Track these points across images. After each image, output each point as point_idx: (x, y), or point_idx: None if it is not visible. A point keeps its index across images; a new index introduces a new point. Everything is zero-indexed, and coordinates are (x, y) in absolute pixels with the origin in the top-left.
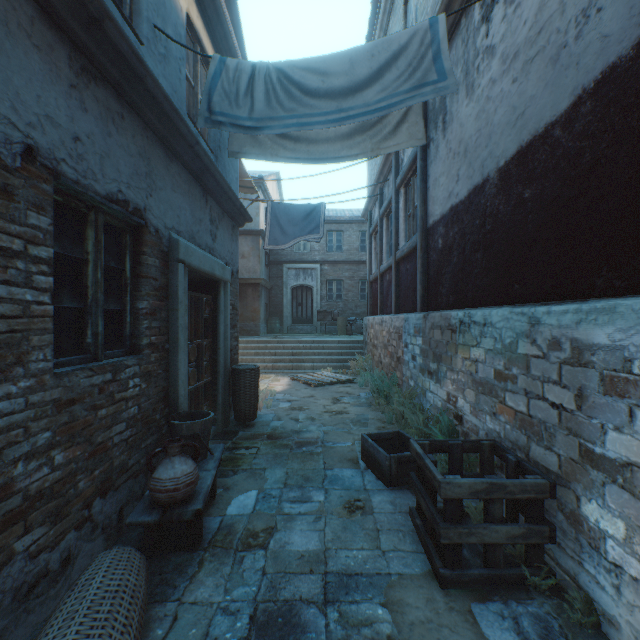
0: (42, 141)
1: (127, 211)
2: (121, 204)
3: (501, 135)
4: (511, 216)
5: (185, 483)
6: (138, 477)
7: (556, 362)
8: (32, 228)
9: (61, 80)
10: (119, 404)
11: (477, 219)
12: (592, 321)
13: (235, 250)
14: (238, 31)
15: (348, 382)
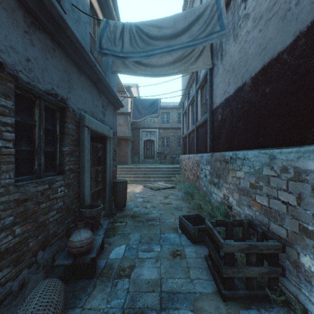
0: (8, 60)
1: (57, 100)
2: (53, 96)
3: (253, 60)
4: (258, 102)
5: (86, 243)
6: (63, 238)
7: (285, 179)
8: (2, 107)
9: (19, 28)
10: (52, 201)
11: (239, 104)
12: (307, 157)
13: (115, 121)
14: (116, 10)
15: (172, 188)
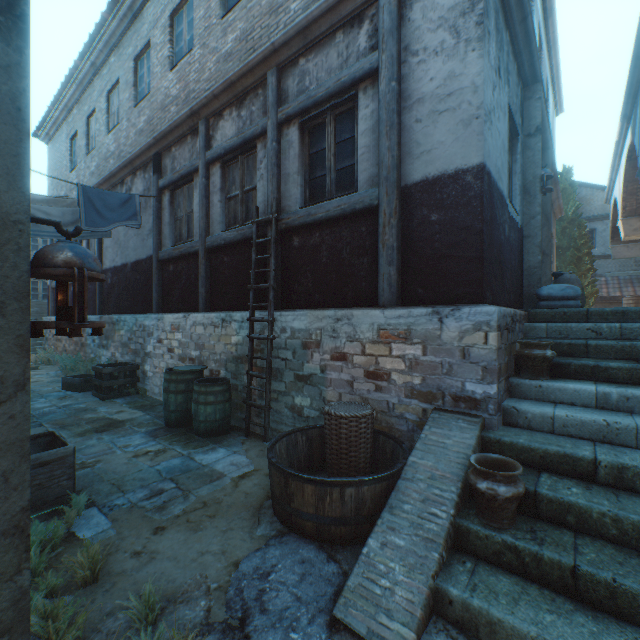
0: None
1: None
2: None
3: (132, 251)
4: (135, 282)
5: None
6: None
7: (141, 331)
8: None
9: None
10: None
11: (125, 278)
12: (146, 319)
13: None
14: None
15: (33, 369)
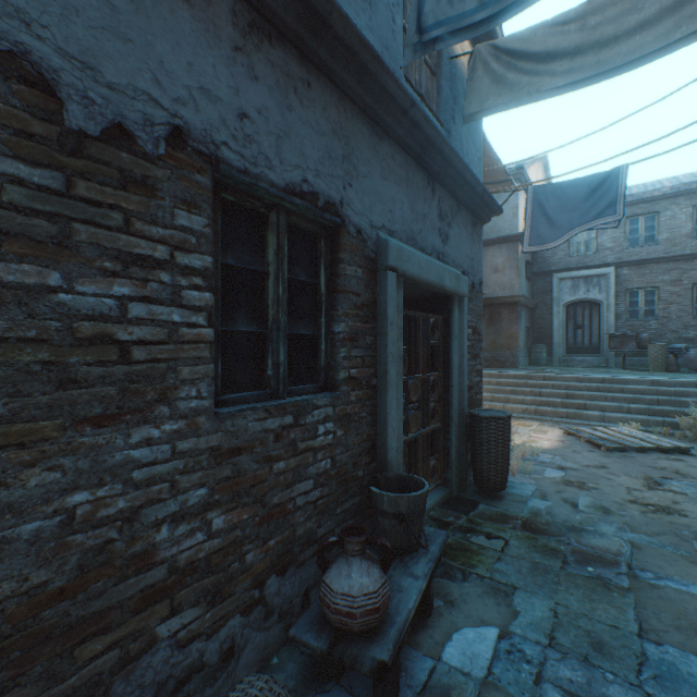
0: (195, 121)
1: (316, 207)
2: (307, 198)
3: None
4: None
5: (363, 608)
6: (331, 551)
7: None
8: (181, 231)
9: (221, 42)
10: (303, 455)
11: None
12: None
13: (476, 255)
14: None
15: (675, 452)
